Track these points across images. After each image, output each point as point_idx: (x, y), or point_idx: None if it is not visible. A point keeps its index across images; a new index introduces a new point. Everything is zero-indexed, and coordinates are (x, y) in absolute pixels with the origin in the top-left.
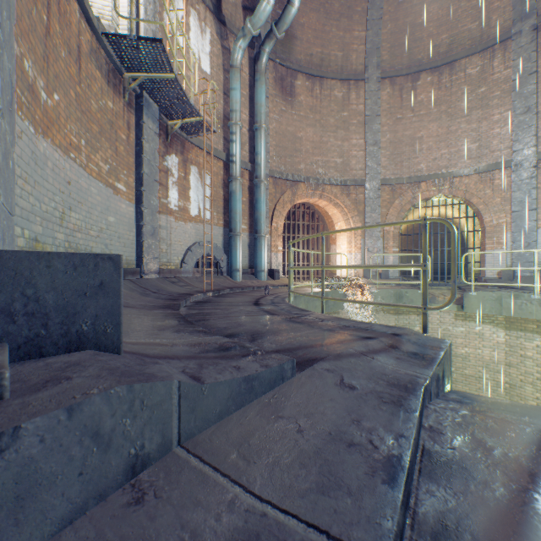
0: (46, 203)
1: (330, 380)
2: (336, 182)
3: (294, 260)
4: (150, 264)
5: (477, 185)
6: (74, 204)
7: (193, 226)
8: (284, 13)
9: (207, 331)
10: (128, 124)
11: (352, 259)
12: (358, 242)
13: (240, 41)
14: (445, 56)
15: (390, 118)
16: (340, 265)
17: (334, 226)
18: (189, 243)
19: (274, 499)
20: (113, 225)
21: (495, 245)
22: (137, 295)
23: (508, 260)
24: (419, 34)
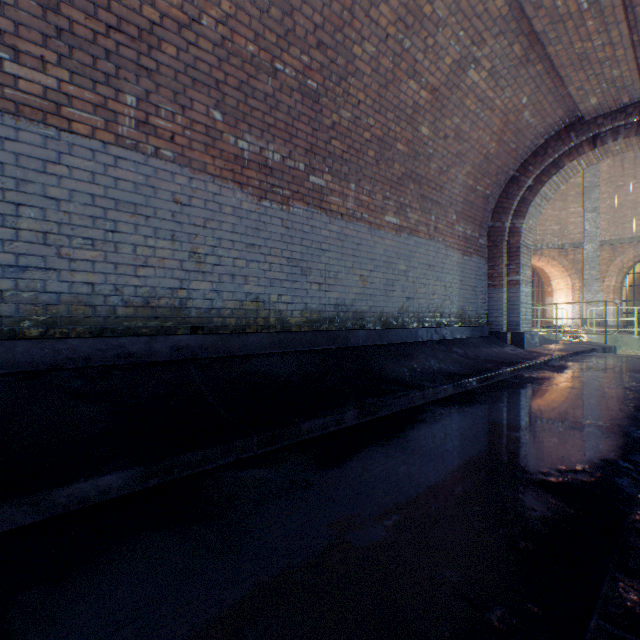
0: None
1: (567, 345)
2: (553, 246)
3: None
4: None
5: None
6: None
7: None
8: None
9: None
10: None
11: (570, 311)
12: (576, 296)
13: None
14: None
15: (610, 186)
16: (565, 318)
17: (549, 281)
18: None
19: (561, 348)
20: None
21: None
22: None
23: None
24: None
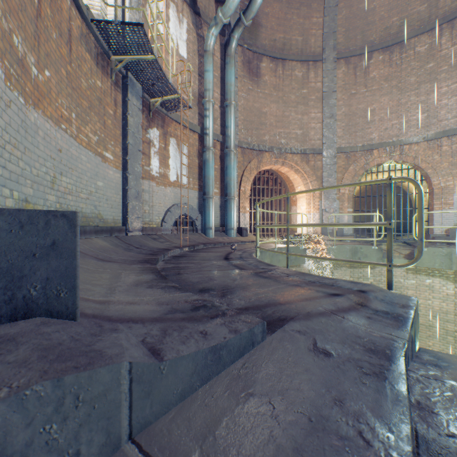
0: (37, 168)
1: (303, 345)
2: (297, 151)
3: (259, 220)
4: (134, 223)
5: (425, 151)
6: (65, 169)
7: (172, 190)
8: (251, 2)
9: (178, 287)
10: (115, 101)
11: (311, 219)
12: (316, 203)
13: (212, 29)
14: (395, 36)
15: (345, 94)
16: (304, 224)
17: (294, 190)
18: (169, 204)
19: None
20: (102, 189)
21: (443, 205)
22: (121, 250)
23: (455, 219)
24: (372, 18)
